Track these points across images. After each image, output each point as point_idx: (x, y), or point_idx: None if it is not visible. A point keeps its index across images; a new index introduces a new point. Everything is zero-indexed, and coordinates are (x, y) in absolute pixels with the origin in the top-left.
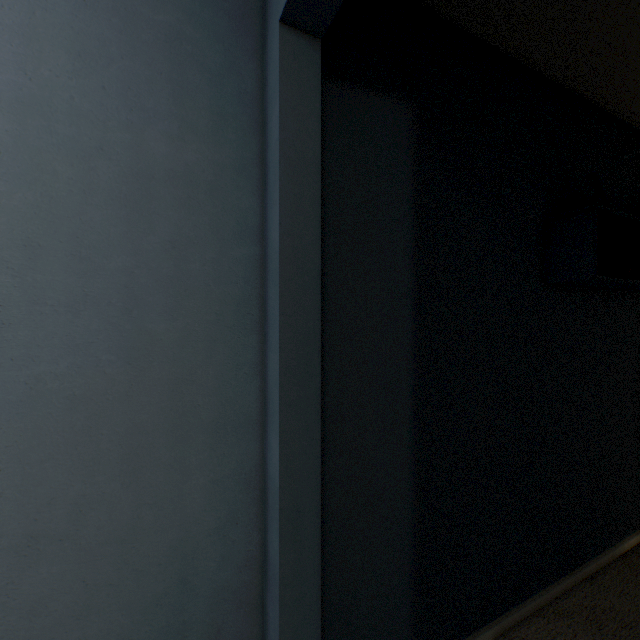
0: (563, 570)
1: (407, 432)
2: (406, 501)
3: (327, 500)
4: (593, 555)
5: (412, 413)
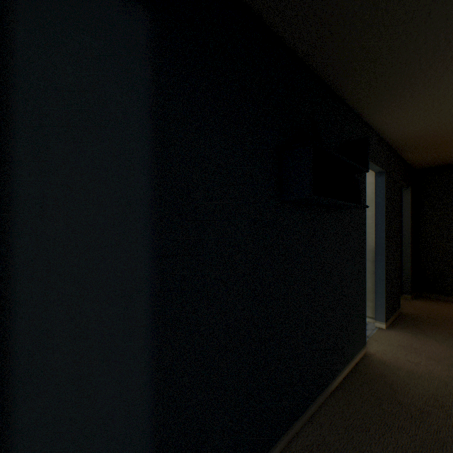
0: (294, 419)
1: (144, 344)
2: (143, 414)
3: (21, 452)
4: (314, 399)
5: (150, 324)
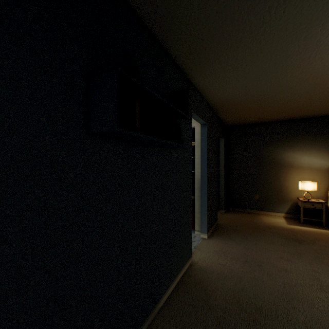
0: None
1: None
2: None
3: None
4: (139, 327)
5: None
